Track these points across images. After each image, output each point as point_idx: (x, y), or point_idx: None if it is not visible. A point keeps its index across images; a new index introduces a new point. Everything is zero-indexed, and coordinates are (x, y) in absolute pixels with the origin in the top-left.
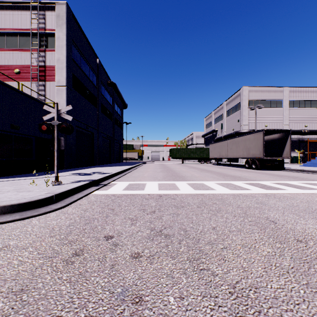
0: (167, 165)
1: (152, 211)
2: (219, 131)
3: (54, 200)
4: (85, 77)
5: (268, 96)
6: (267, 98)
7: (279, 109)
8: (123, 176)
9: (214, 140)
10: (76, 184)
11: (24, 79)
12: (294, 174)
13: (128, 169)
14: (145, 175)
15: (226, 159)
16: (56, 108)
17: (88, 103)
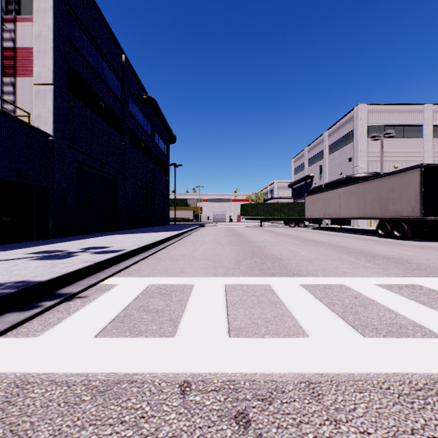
0: (237, 229)
1: None
2: (316, 176)
3: None
4: (99, 79)
5: (399, 119)
6: (397, 122)
7: (417, 140)
8: (150, 255)
9: (309, 191)
10: None
11: None
12: None
13: (169, 238)
14: (198, 252)
15: (328, 220)
16: None
17: (104, 124)
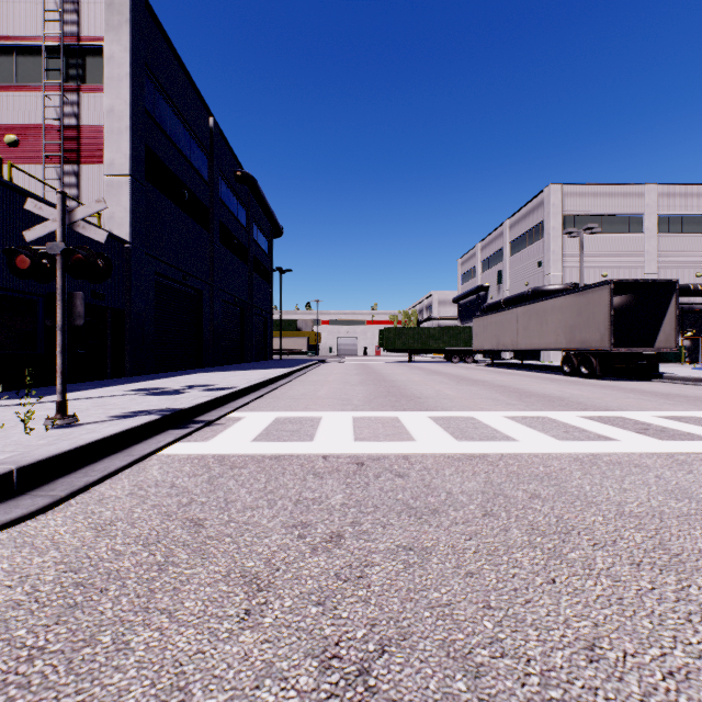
0: (373, 366)
1: (333, 536)
2: (492, 287)
3: (17, 487)
4: (181, 158)
5: (610, 206)
6: (606, 210)
7: (635, 237)
8: (264, 395)
9: (482, 309)
10: (116, 427)
11: (28, 159)
12: (694, 389)
13: (281, 376)
14: (322, 392)
15: (510, 353)
16: (59, 205)
17: (187, 219)
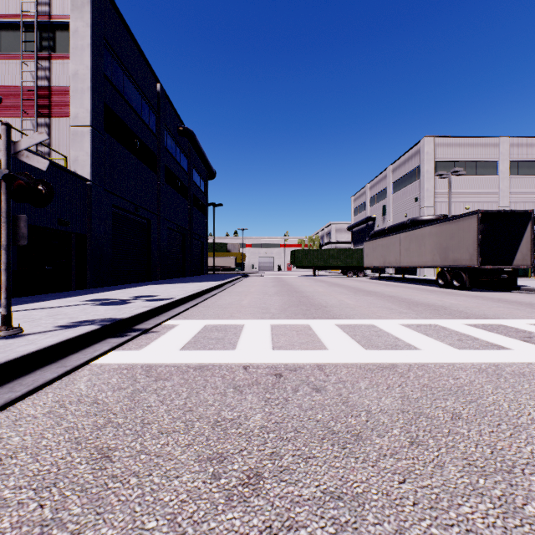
0: (286, 279)
1: (250, 475)
2: (379, 218)
3: None
4: (134, 114)
5: (472, 154)
6: (469, 157)
7: (492, 178)
8: (197, 304)
9: (371, 235)
10: (54, 338)
11: (9, 113)
12: None
13: (212, 288)
14: (245, 301)
15: (393, 269)
16: (3, 136)
17: (139, 163)
